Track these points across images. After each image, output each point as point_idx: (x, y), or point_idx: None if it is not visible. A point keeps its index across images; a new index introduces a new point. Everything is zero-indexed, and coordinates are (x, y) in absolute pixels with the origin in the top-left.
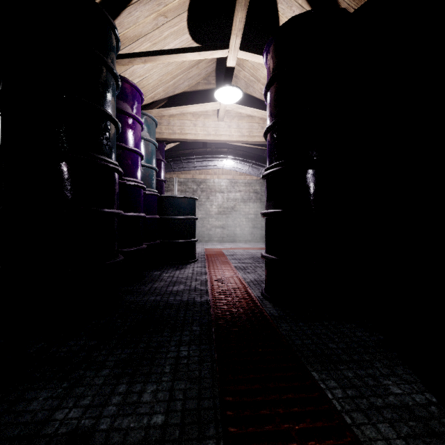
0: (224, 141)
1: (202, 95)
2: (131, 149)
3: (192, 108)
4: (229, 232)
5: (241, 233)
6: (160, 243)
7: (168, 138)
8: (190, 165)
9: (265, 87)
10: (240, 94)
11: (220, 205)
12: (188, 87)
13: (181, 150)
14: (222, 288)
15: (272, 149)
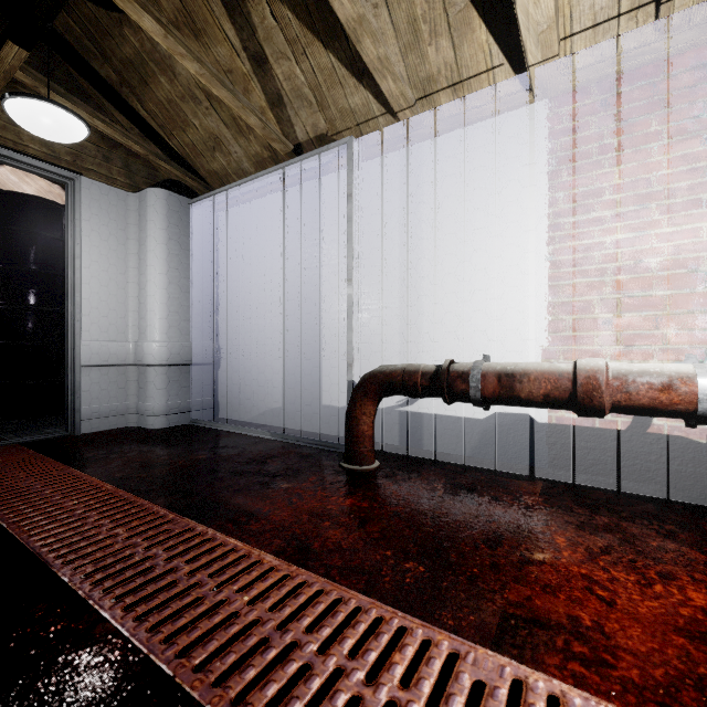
0: None
1: None
2: None
3: None
4: None
5: None
6: None
7: None
8: None
9: None
10: None
11: None
12: None
13: None
14: None
15: None
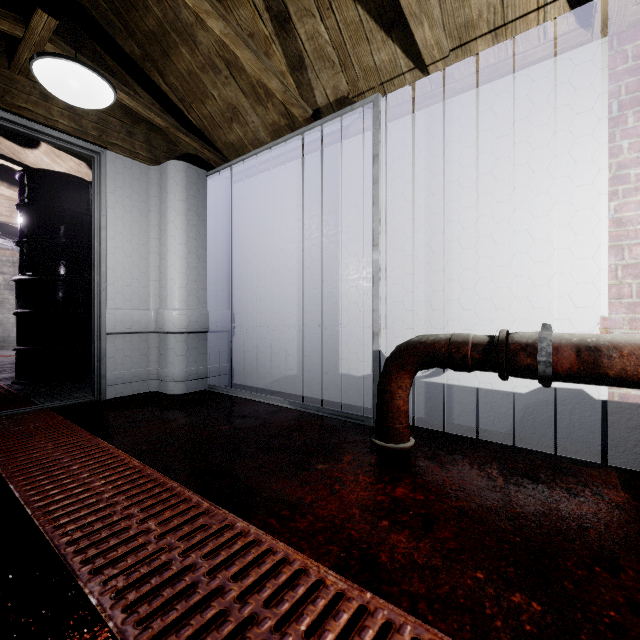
0: None
1: None
2: None
3: None
4: None
5: (6, 335)
6: None
7: None
8: None
9: (16, 207)
10: None
11: None
12: None
13: None
14: None
15: (23, 261)
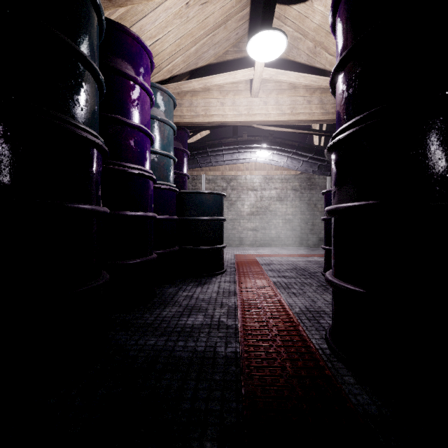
0: (258, 122)
1: (231, 66)
2: (132, 124)
3: (218, 78)
4: (262, 235)
5: (277, 236)
6: (180, 250)
7: (190, 121)
8: (218, 159)
9: None
10: (284, 42)
11: (252, 204)
12: (213, 57)
13: (207, 140)
14: (260, 324)
15: (353, 95)
